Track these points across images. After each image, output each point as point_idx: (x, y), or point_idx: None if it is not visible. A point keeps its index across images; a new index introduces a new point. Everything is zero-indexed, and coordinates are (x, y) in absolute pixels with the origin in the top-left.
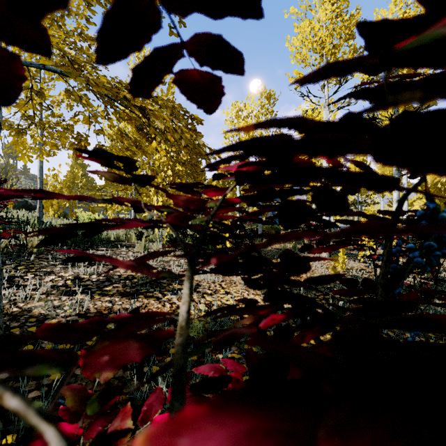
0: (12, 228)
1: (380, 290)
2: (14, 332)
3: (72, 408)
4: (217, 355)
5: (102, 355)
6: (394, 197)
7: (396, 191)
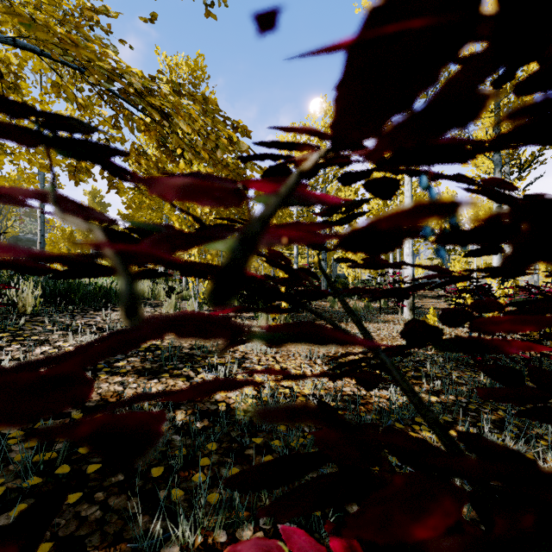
0: (1, 282)
1: None
2: None
3: None
4: None
5: None
6: None
7: None
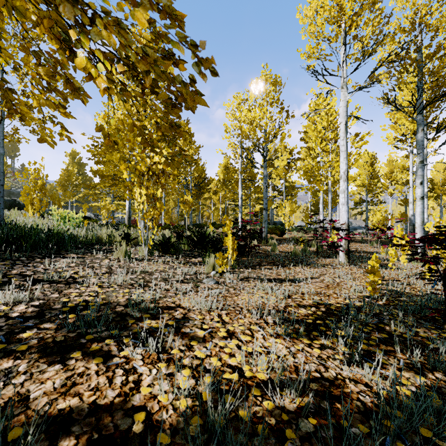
0: None
1: None
2: None
3: None
4: None
5: None
6: (418, 194)
7: (420, 187)
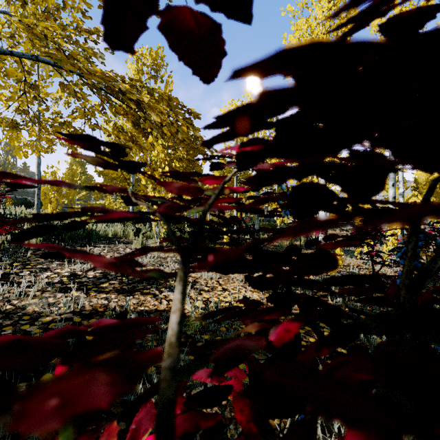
0: None
1: (403, 292)
2: (6, 331)
3: (40, 435)
4: None
5: (50, 397)
6: (390, 194)
7: (392, 188)
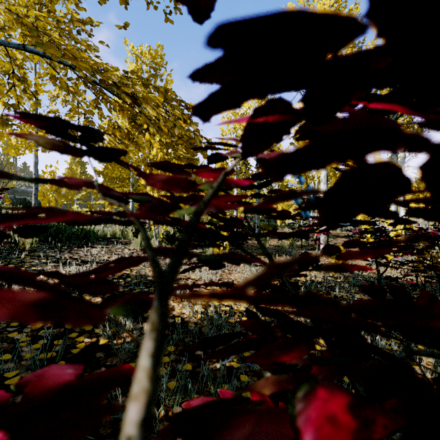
0: None
1: None
2: None
3: None
4: (214, 364)
5: None
6: None
7: None
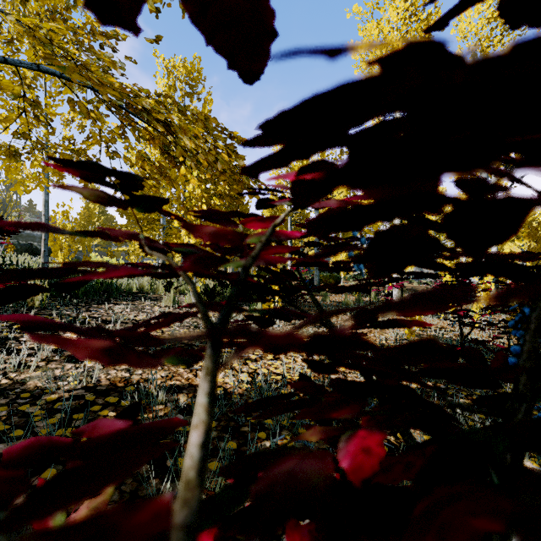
0: None
1: (523, 378)
2: None
3: None
4: (263, 442)
5: None
6: None
7: None
